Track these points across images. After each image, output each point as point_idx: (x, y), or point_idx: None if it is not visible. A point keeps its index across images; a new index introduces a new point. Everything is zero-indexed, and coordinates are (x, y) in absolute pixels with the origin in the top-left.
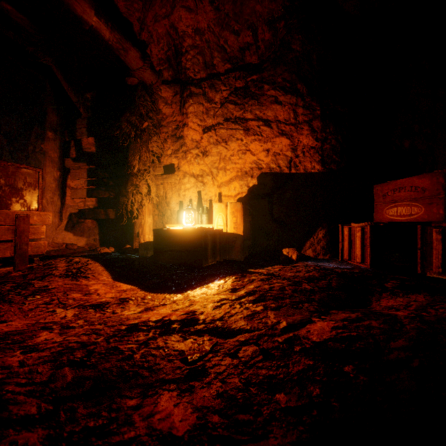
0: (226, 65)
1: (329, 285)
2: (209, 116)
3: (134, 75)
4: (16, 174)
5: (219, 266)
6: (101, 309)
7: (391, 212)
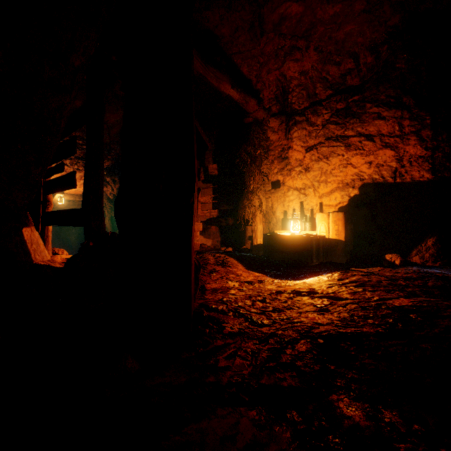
0: (327, 92)
1: (425, 284)
2: (311, 137)
3: (250, 116)
4: None
5: (322, 266)
6: (251, 284)
7: None
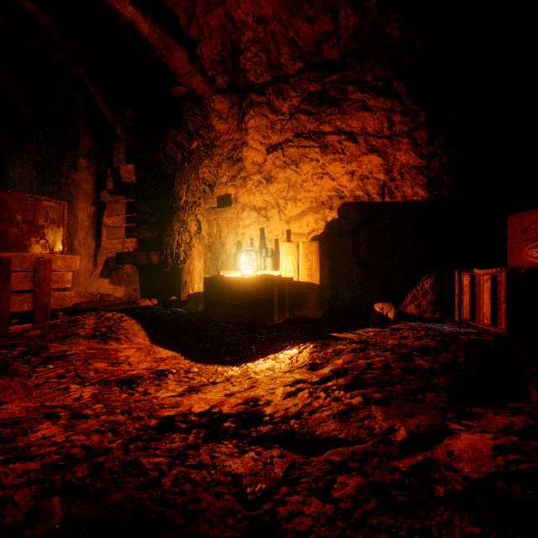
0: (296, 64)
1: (455, 360)
2: (274, 131)
3: (180, 83)
4: (36, 208)
5: (288, 326)
6: (129, 386)
7: (536, 254)
